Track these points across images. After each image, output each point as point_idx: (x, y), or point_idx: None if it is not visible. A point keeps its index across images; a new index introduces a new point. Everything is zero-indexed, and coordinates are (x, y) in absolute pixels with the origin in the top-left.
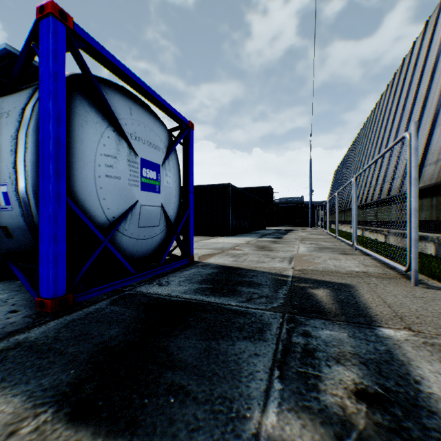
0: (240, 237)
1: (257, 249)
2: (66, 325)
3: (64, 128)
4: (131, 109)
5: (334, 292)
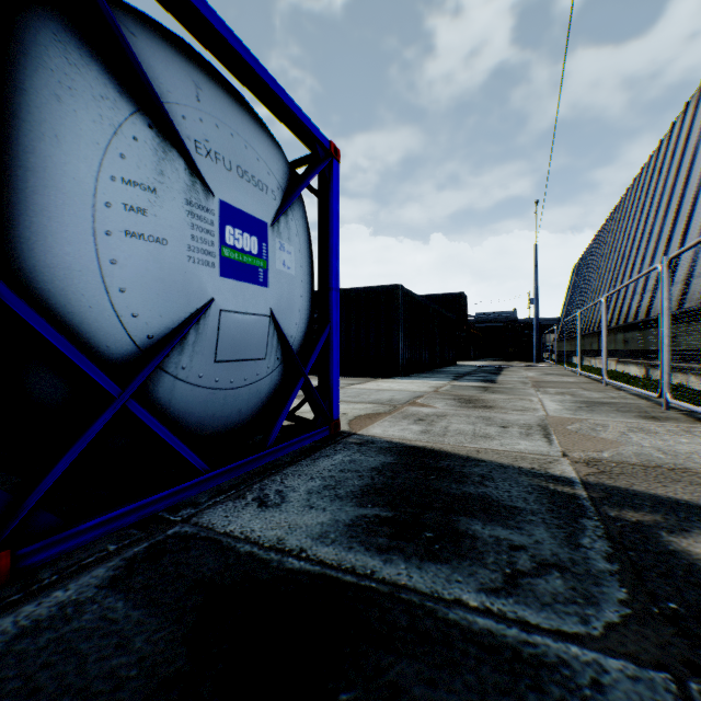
0: (418, 379)
1: (459, 403)
2: None
3: None
4: (200, 89)
5: None
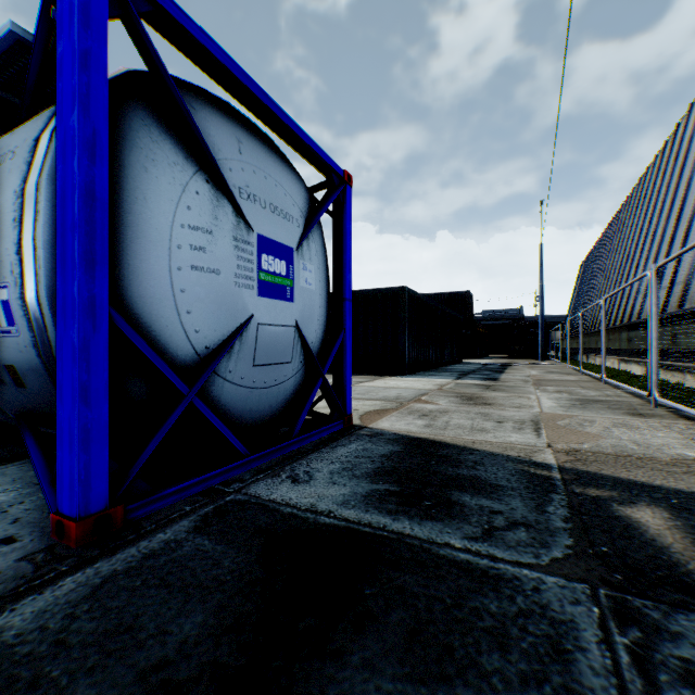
0: (423, 377)
1: (461, 401)
2: (94, 591)
3: (104, 168)
4: (241, 142)
5: (680, 518)
